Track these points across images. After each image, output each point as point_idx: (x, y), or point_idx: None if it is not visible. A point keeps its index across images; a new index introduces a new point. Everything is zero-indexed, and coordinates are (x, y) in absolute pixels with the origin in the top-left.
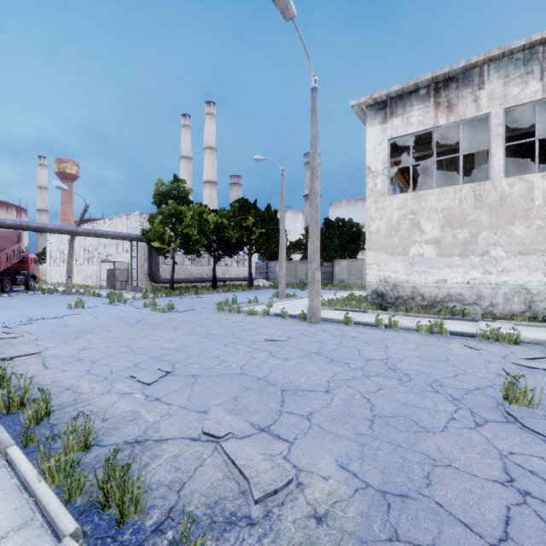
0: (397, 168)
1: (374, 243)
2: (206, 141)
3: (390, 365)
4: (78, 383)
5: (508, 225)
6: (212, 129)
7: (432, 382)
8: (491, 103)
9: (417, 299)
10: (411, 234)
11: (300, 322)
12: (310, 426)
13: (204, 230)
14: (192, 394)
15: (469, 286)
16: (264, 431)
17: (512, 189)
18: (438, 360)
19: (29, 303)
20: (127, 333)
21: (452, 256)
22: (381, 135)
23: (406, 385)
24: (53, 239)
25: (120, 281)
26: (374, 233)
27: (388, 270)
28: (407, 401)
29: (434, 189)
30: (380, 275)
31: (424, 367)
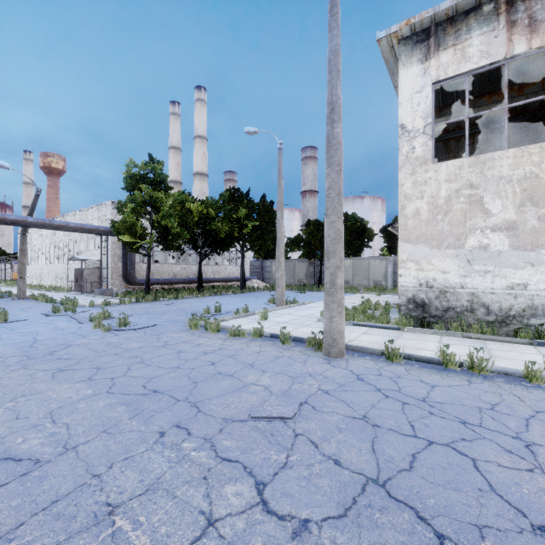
0: None
1: (411, 231)
2: (196, 129)
3: None
4: None
5: None
6: (203, 116)
7: None
8: None
9: (478, 312)
10: (469, 217)
11: (312, 354)
12: None
13: (186, 222)
14: None
15: None
16: None
17: None
18: None
19: None
20: None
21: (537, 248)
22: (422, 78)
23: None
24: None
25: (90, 283)
26: (410, 217)
27: (432, 270)
28: None
29: (507, 150)
30: (419, 277)
31: None
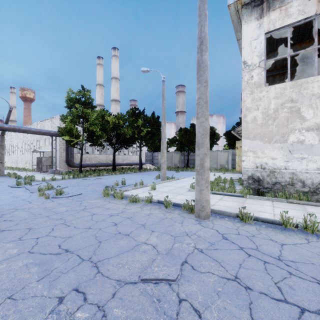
0: None
1: (250, 132)
2: (112, 73)
3: None
4: None
5: None
6: (117, 65)
7: None
8: None
9: (297, 185)
10: (290, 121)
11: (186, 216)
12: None
13: (105, 128)
14: None
15: None
16: None
17: None
18: None
19: None
20: None
21: None
22: (258, 30)
23: None
24: (7, 137)
25: (46, 166)
26: (250, 122)
27: (265, 157)
28: None
29: (317, 76)
30: (256, 162)
31: None
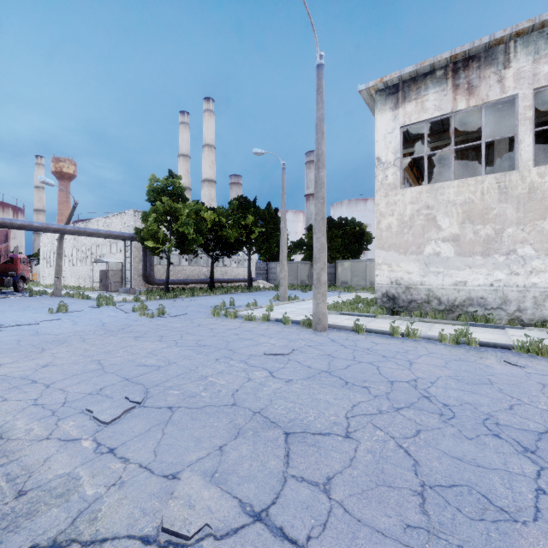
0: (406, 162)
1: (385, 241)
2: (204, 138)
3: (421, 390)
4: (12, 421)
5: (538, 220)
6: (211, 126)
7: (484, 419)
8: (519, 83)
9: (433, 303)
10: (426, 231)
11: (304, 330)
12: (331, 509)
13: (201, 229)
14: (161, 441)
15: (493, 288)
16: (260, 519)
17: (543, 180)
18: (480, 382)
19: (10, 306)
20: (104, 344)
21: (473, 255)
22: (393, 122)
23: (452, 424)
24: (46, 239)
25: (113, 283)
26: (384, 230)
27: (400, 271)
28: (462, 454)
29: (452, 181)
30: (391, 277)
31: (465, 393)
